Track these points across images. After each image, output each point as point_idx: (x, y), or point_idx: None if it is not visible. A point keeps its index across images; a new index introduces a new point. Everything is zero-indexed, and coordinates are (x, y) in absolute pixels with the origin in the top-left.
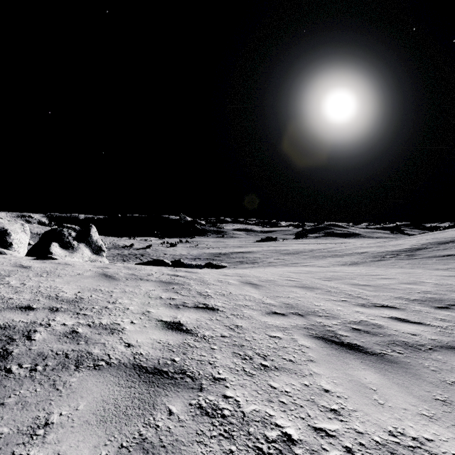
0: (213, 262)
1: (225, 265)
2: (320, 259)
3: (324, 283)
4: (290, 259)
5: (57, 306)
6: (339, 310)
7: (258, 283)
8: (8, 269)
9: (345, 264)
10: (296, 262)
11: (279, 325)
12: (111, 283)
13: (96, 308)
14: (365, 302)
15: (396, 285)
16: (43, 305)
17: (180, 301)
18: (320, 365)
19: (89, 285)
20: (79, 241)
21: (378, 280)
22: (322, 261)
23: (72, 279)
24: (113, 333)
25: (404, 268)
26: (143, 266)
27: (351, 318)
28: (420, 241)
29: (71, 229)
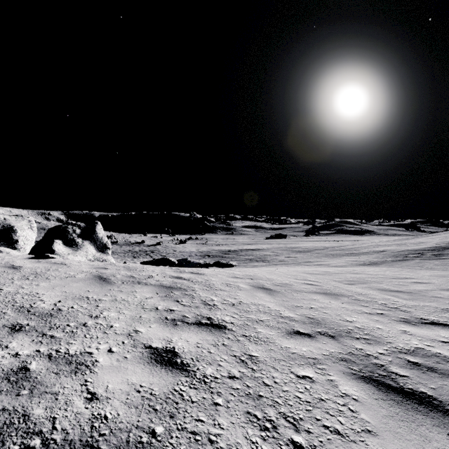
0: (222, 261)
1: (234, 264)
2: (334, 258)
3: (348, 287)
4: (302, 258)
5: (24, 322)
6: (380, 329)
7: (272, 287)
8: None
9: (364, 263)
10: (308, 261)
11: (306, 354)
12: (103, 288)
13: (71, 325)
14: (407, 316)
15: (436, 292)
16: (5, 321)
17: (180, 313)
18: (387, 442)
19: (77, 291)
20: (84, 238)
21: (411, 285)
22: (337, 260)
23: (59, 283)
24: (77, 371)
25: (435, 270)
26: (146, 266)
27: (400, 343)
28: (445, 239)
29: (76, 226)
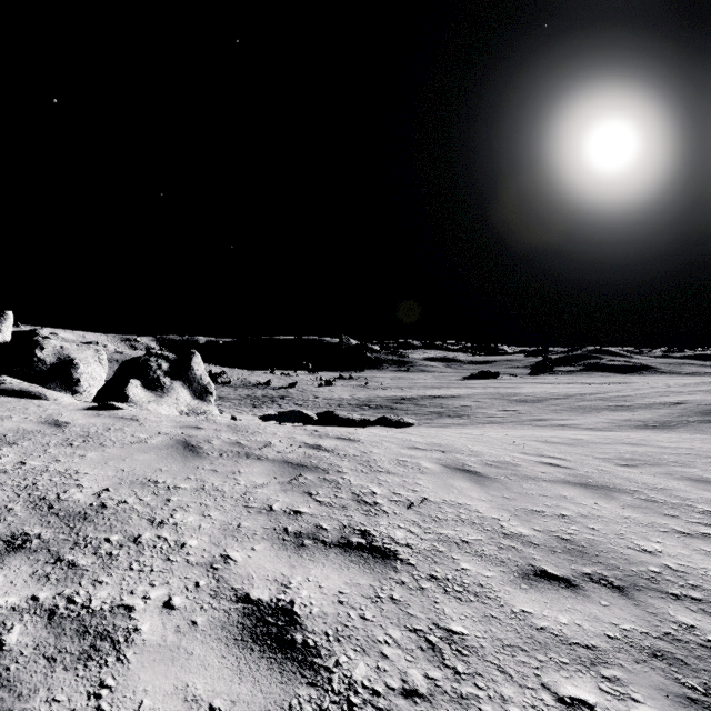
0: (390, 417)
1: (412, 422)
2: (587, 414)
3: (625, 473)
4: (528, 412)
5: (34, 530)
6: None
7: (481, 470)
8: (27, 428)
9: (645, 425)
10: (539, 418)
11: (569, 633)
12: (186, 464)
13: (112, 540)
14: None
15: None
16: (4, 527)
17: (311, 521)
18: None
19: (142, 469)
20: (174, 377)
21: None
22: (592, 419)
23: (118, 454)
24: (92, 654)
25: None
26: (264, 424)
27: None
28: None
29: (162, 358)
